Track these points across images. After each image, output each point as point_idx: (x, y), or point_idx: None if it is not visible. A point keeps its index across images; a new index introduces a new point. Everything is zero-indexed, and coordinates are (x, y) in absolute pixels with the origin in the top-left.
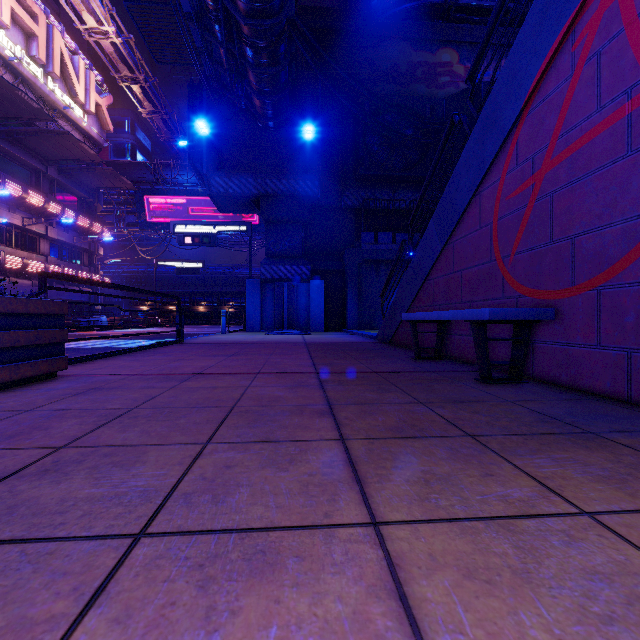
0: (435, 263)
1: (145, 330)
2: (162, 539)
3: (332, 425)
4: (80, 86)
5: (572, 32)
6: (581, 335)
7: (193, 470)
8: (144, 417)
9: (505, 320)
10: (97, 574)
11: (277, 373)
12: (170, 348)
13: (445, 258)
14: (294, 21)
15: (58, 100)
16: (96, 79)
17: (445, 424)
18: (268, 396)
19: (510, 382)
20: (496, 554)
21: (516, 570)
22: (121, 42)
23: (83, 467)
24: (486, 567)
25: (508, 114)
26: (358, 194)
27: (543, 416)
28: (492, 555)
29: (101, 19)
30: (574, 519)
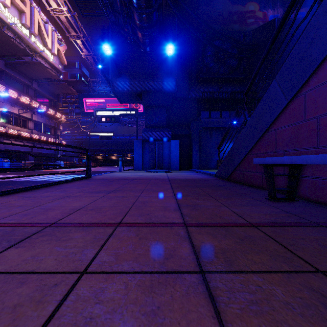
0: (278, 116)
1: (82, 169)
2: None
3: None
4: (49, 40)
5: None
6: None
7: None
8: None
9: None
10: None
11: (140, 225)
12: (75, 183)
13: (292, 110)
14: None
15: (37, 47)
16: (58, 37)
17: None
18: None
19: None
20: None
21: None
22: (70, 16)
23: None
24: None
25: None
26: (199, 90)
27: None
28: None
29: (59, 3)
30: None
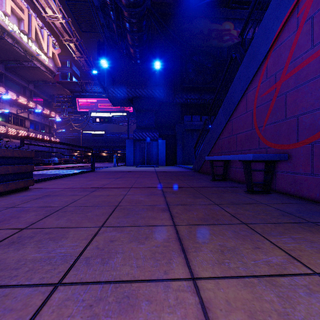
0: (222, 130)
1: (76, 165)
2: (70, 287)
3: (169, 217)
4: (44, 44)
5: (297, 7)
6: (302, 168)
7: (92, 243)
8: (70, 211)
9: (261, 160)
10: (30, 310)
11: (141, 187)
12: (87, 174)
13: (228, 128)
14: (150, 9)
15: (34, 51)
16: (52, 41)
17: (230, 217)
18: (135, 200)
19: (263, 193)
20: (266, 301)
21: (280, 313)
22: (64, 22)
23: (33, 240)
24: (261, 310)
25: (262, 52)
26: (182, 96)
27: (283, 212)
28: (264, 302)
29: (55, 11)
30: (310, 277)
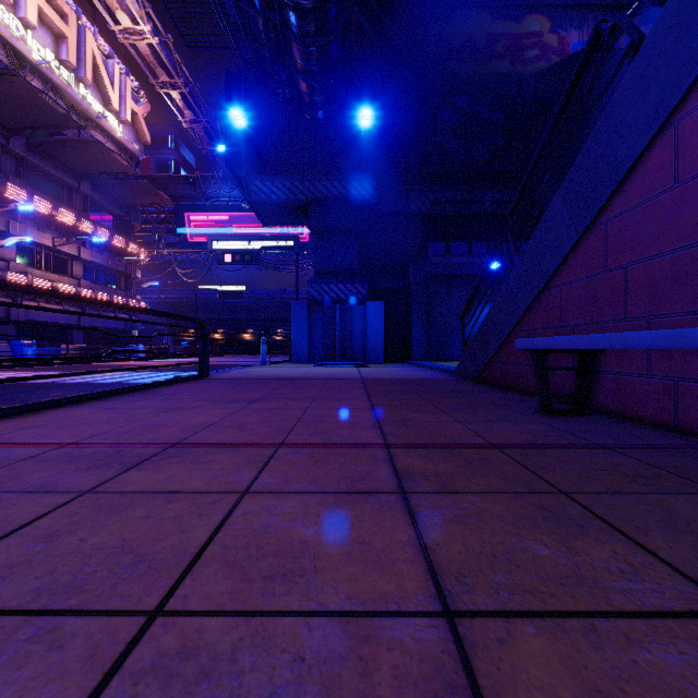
0: (563, 261)
1: (183, 360)
2: None
3: None
4: (114, 93)
5: None
6: None
7: None
8: None
9: None
10: None
11: (314, 446)
12: (182, 387)
13: (586, 250)
14: None
15: (91, 108)
16: (133, 86)
17: None
18: (275, 544)
19: None
20: None
21: None
22: (158, 43)
23: None
24: None
25: None
26: (425, 197)
27: None
28: None
29: (136, 17)
30: None
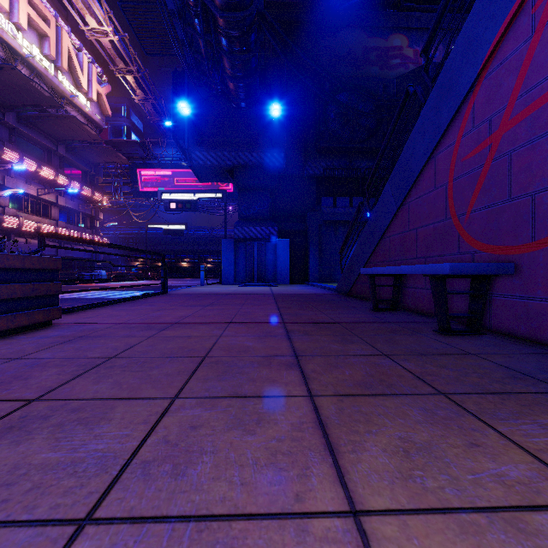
0: (391, 222)
1: (137, 282)
2: (109, 528)
3: (300, 379)
4: (84, 78)
5: None
6: (542, 289)
7: (157, 431)
8: (120, 367)
9: (464, 274)
10: None
11: (247, 323)
12: (155, 299)
13: (400, 217)
14: (263, 13)
15: (66, 90)
16: (97, 72)
17: (413, 379)
18: (238, 346)
19: (469, 334)
20: None
21: None
22: (117, 40)
23: (48, 424)
24: None
25: (464, 80)
26: (319, 164)
27: (513, 372)
28: None
29: (101, 21)
30: None
